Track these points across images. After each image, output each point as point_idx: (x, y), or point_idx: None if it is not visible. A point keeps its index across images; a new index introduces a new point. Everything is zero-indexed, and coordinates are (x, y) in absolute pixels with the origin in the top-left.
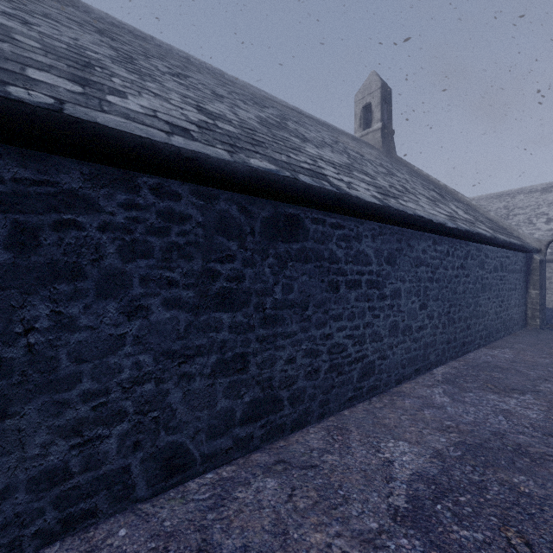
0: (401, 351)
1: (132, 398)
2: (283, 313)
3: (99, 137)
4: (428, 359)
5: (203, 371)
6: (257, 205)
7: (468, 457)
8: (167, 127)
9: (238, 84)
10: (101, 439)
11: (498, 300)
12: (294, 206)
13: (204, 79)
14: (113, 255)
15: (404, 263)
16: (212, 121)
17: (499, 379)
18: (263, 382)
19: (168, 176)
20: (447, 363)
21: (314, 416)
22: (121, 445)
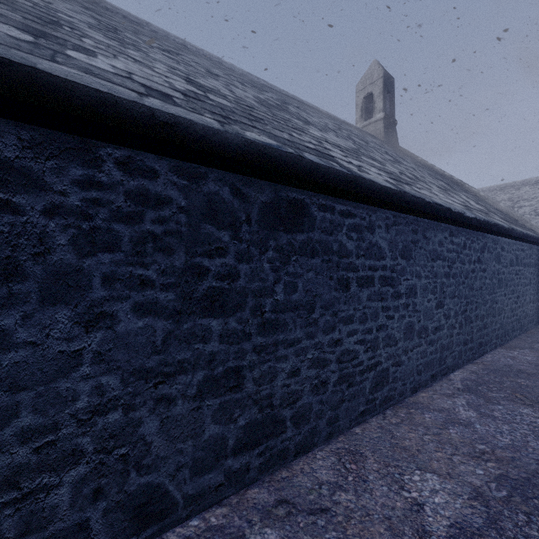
0: (416, 355)
1: (92, 433)
2: (286, 316)
3: (38, 87)
4: (444, 362)
5: (186, 391)
6: (254, 187)
7: (517, 499)
8: (142, 89)
9: (236, 71)
10: (47, 490)
11: (514, 296)
12: (298, 189)
13: (199, 60)
14: (65, 247)
15: (420, 257)
16: (202, 92)
17: (528, 388)
18: (262, 400)
19: (140, 148)
20: (463, 366)
21: (321, 436)
22: (76, 495)
